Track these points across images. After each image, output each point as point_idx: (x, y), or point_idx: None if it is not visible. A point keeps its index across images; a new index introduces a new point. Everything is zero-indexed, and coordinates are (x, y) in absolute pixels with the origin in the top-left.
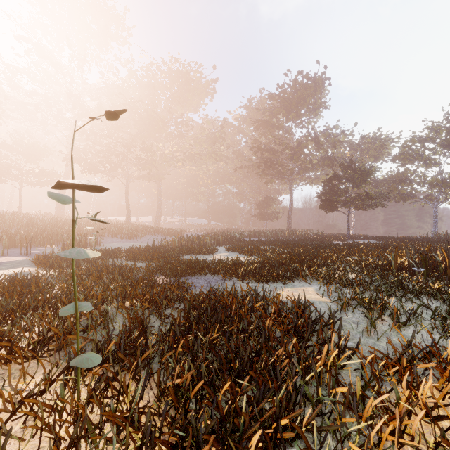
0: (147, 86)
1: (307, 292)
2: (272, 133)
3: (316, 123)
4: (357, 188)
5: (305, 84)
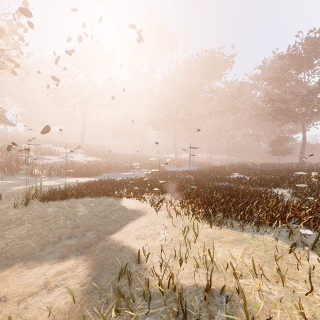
0: (187, 73)
1: (280, 192)
2: (284, 85)
3: None
4: None
5: (317, 38)
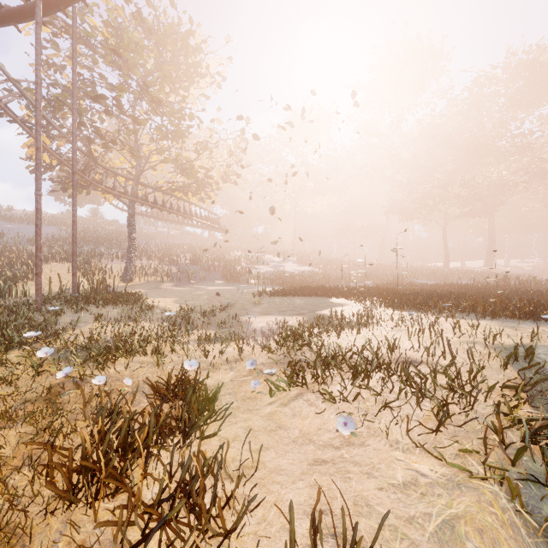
0: (469, 109)
1: None
2: None
3: None
4: None
5: None
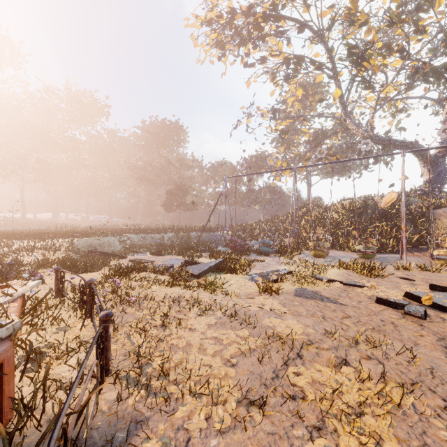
0: (42, 108)
1: None
2: (152, 154)
3: (179, 152)
4: (182, 199)
5: (168, 127)
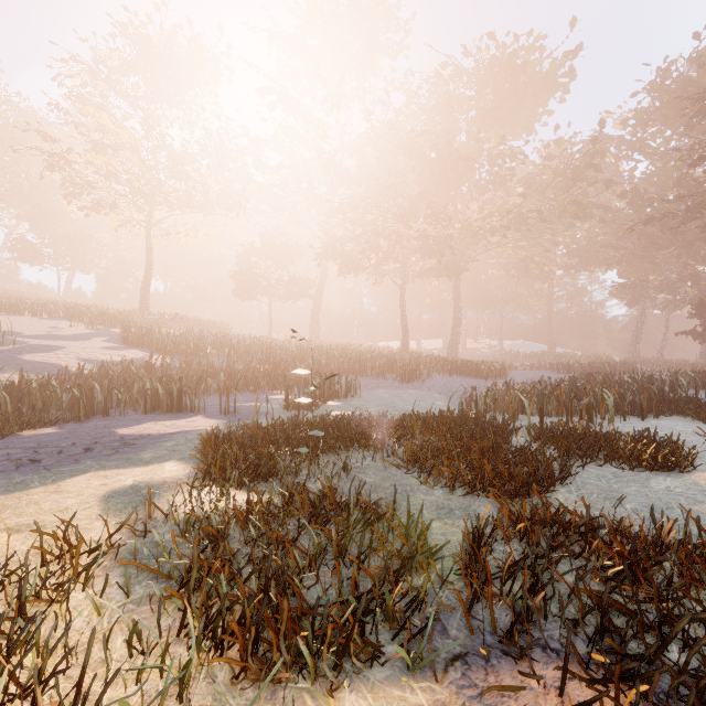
0: (436, 108)
1: None
2: None
3: None
4: None
5: None
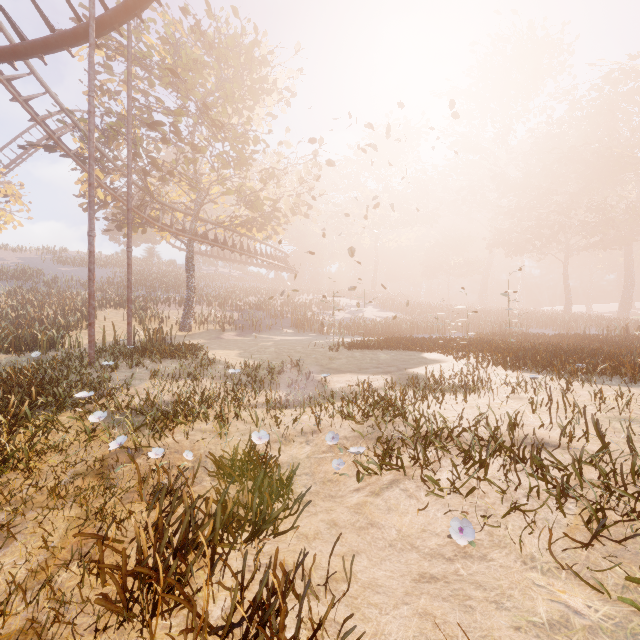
0: (598, 113)
1: None
2: None
3: None
4: None
5: None
